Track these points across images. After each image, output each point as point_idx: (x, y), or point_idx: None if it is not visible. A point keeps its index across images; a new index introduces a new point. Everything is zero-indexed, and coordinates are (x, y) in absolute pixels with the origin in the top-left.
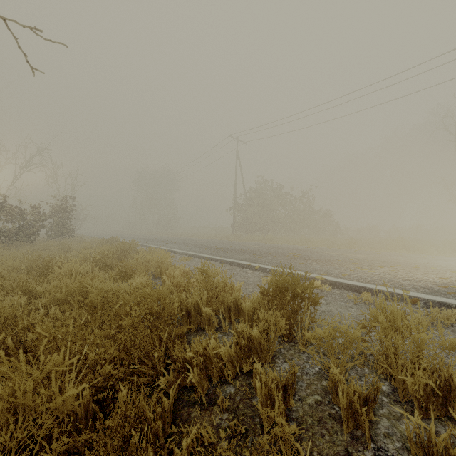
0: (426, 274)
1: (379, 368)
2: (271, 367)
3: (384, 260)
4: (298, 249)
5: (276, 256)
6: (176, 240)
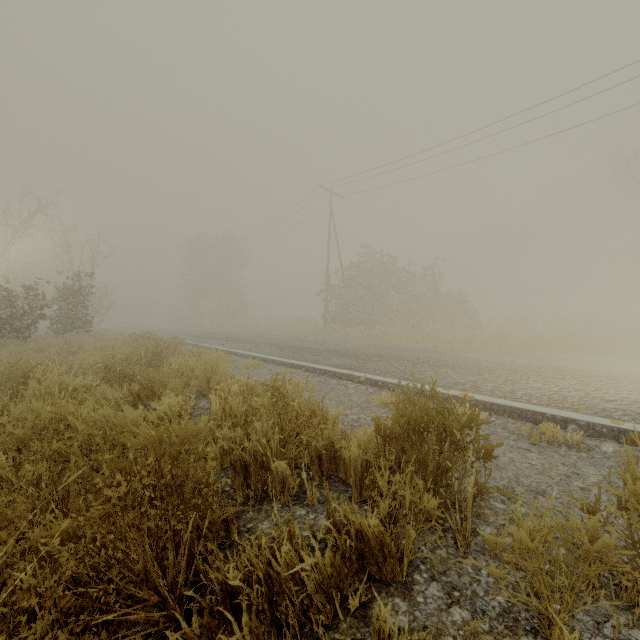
0: (636, 391)
1: (632, 599)
2: (405, 594)
3: (559, 367)
4: (422, 350)
5: (391, 361)
6: (241, 337)
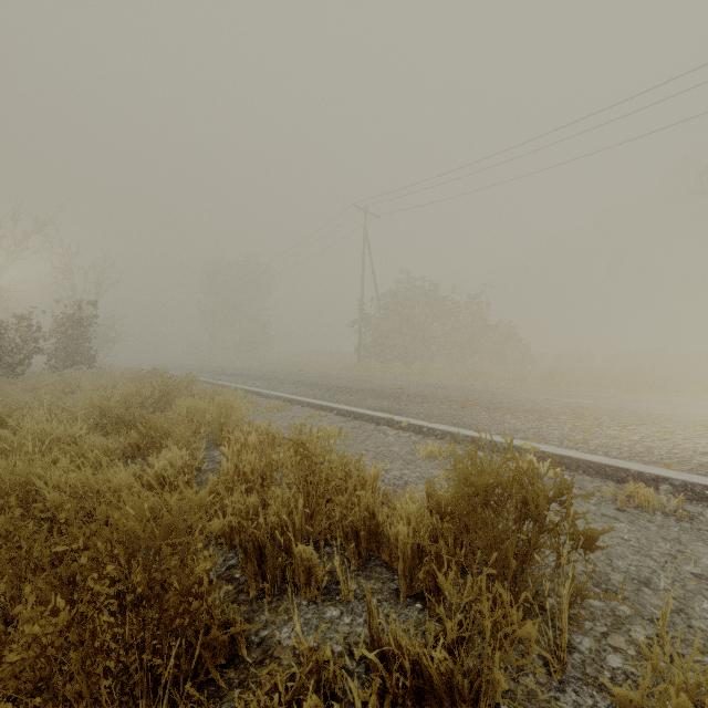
0: None
1: None
2: None
3: (633, 410)
4: (471, 390)
5: (437, 403)
6: (265, 373)
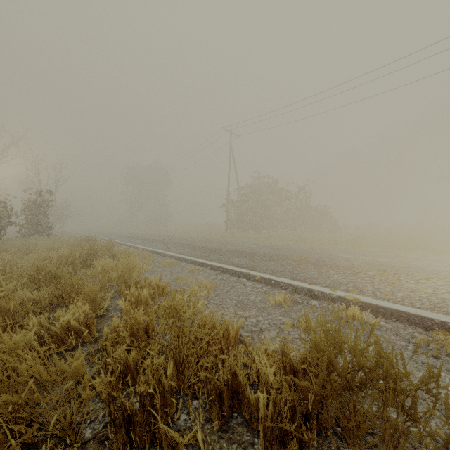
0: None
1: None
2: None
3: (419, 267)
4: (302, 250)
5: (280, 261)
6: (164, 238)
